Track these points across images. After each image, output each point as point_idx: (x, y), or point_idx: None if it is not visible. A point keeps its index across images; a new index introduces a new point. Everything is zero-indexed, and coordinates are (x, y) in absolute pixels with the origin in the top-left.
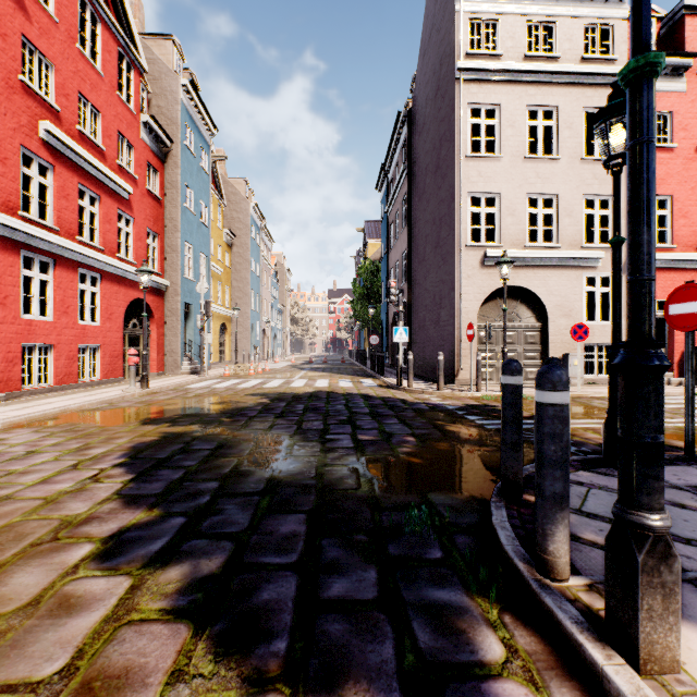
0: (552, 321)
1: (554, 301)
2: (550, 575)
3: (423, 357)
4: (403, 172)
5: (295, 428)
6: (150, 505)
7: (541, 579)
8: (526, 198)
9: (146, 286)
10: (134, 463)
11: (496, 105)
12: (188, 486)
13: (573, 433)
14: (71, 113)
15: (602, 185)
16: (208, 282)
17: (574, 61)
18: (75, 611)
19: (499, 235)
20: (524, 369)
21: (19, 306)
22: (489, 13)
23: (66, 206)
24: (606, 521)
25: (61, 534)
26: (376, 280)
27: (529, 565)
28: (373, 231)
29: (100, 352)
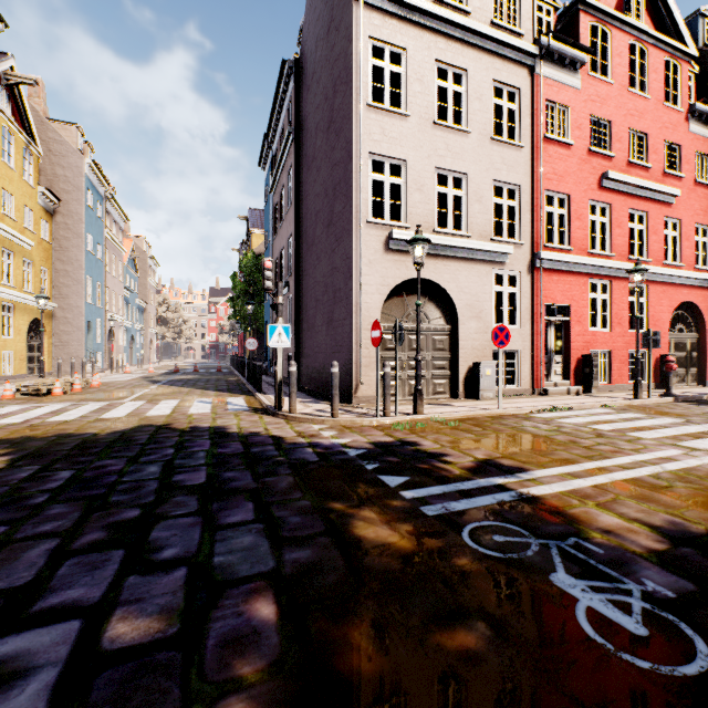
0: (463, 324)
1: (465, 299)
2: None
3: (312, 366)
4: (289, 137)
5: None
6: None
7: None
8: (435, 173)
9: None
10: None
11: (402, 49)
12: None
13: (576, 516)
14: None
15: (510, 172)
16: None
17: (484, 23)
18: None
19: (406, 214)
20: (433, 381)
21: None
22: None
23: None
24: None
25: None
26: (260, 275)
27: None
28: (257, 220)
29: None
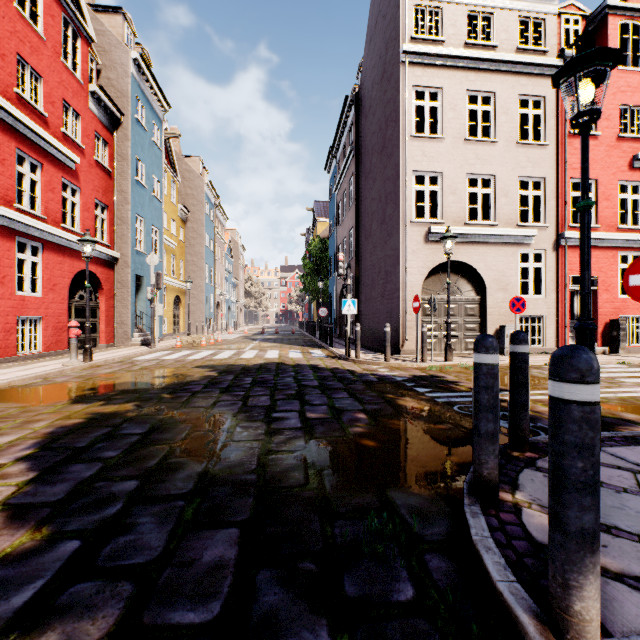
0: (490, 295)
1: (492, 275)
2: None
3: (369, 328)
4: (350, 153)
5: (240, 405)
6: (40, 521)
7: None
8: (466, 178)
9: (89, 256)
10: (43, 455)
11: (438, 88)
12: (100, 488)
13: None
14: (7, 75)
15: (535, 168)
16: (161, 255)
17: (510, 51)
18: None
19: (441, 213)
20: (464, 340)
21: None
22: (432, 1)
23: (2, 171)
24: (604, 530)
25: None
26: (324, 256)
27: (539, 621)
28: (321, 210)
29: (42, 324)
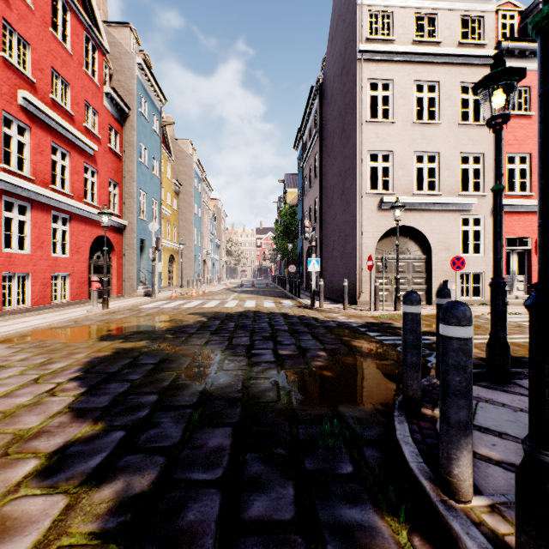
0: (435, 254)
1: (437, 238)
2: (455, 497)
3: (331, 283)
4: (315, 134)
5: (227, 344)
6: (96, 419)
7: (447, 500)
8: (414, 155)
9: (106, 226)
10: (87, 377)
11: (390, 80)
12: (131, 399)
13: None
14: (45, 84)
15: (475, 145)
16: (159, 222)
17: (452, 45)
18: (9, 535)
19: (392, 185)
20: None
21: (0, 242)
22: (384, 6)
23: (41, 160)
24: (496, 435)
25: (11, 449)
26: (293, 221)
27: (434, 484)
28: (291, 182)
29: (70, 279)
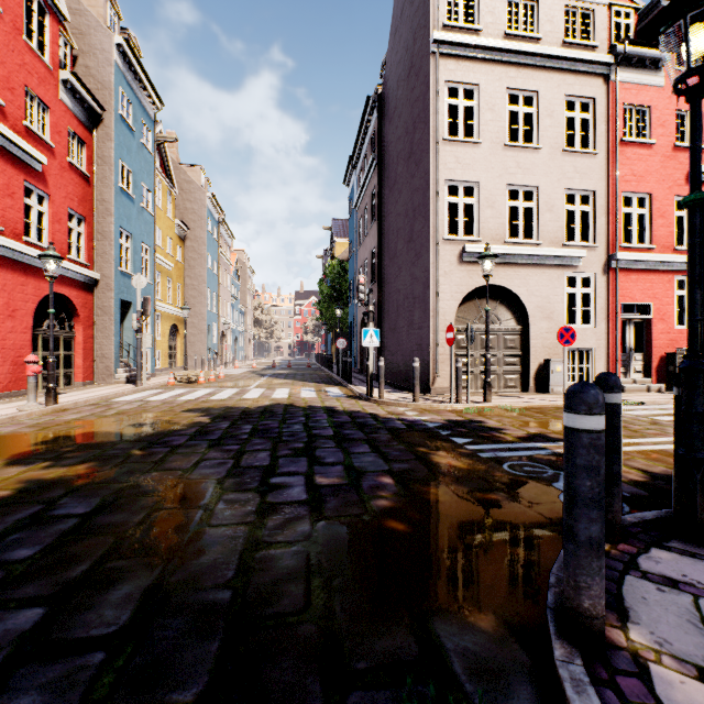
0: (533, 324)
1: (535, 302)
2: None
3: (394, 363)
4: (373, 162)
5: (230, 465)
6: None
7: None
8: (506, 190)
9: (53, 276)
10: None
11: (474, 85)
12: None
13: None
14: None
15: (583, 180)
16: (152, 277)
17: (555, 45)
18: None
19: (478, 229)
20: (504, 376)
21: None
22: None
23: None
24: None
25: None
26: (344, 280)
27: None
28: (340, 229)
29: None
